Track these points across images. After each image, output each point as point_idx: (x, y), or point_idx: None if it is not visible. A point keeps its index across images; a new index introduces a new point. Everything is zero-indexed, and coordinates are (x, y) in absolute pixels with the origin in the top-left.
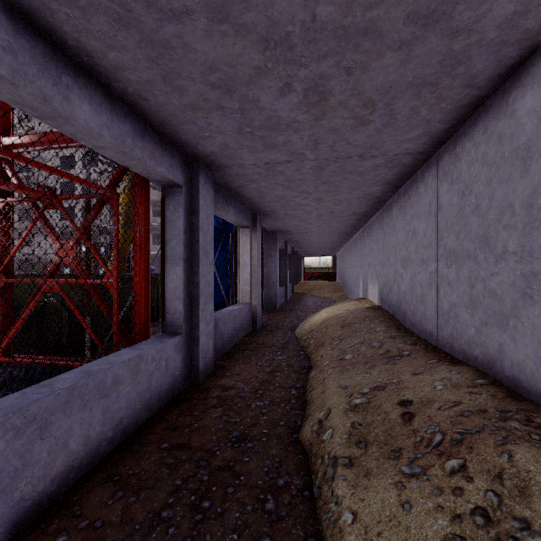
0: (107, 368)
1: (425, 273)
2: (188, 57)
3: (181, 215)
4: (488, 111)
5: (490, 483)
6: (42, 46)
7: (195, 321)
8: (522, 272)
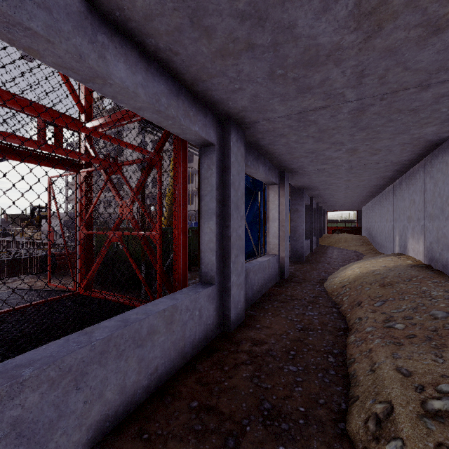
0: (143, 318)
1: None
2: None
3: (214, 172)
4: None
5: None
6: (78, 4)
7: (227, 273)
8: None
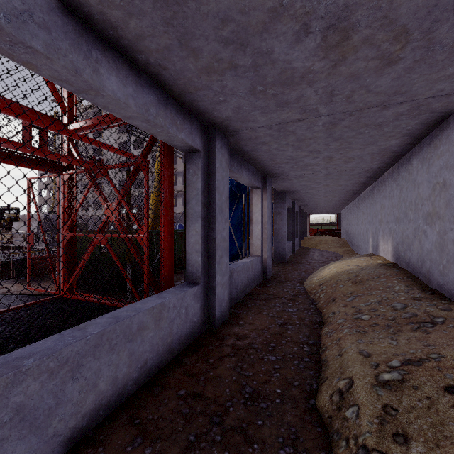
0: (133, 315)
1: None
2: (200, 11)
3: (199, 177)
4: None
5: None
6: (74, 23)
7: (212, 273)
8: None
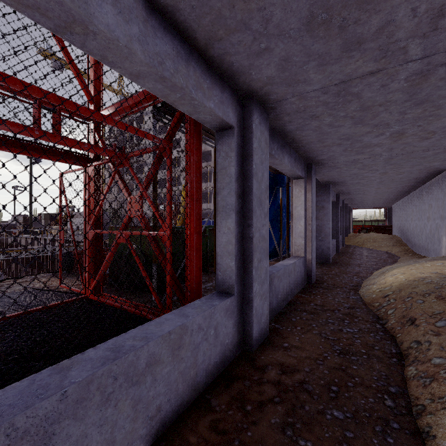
0: (140, 346)
1: None
2: None
3: (232, 161)
4: None
5: None
6: None
7: (248, 281)
8: None
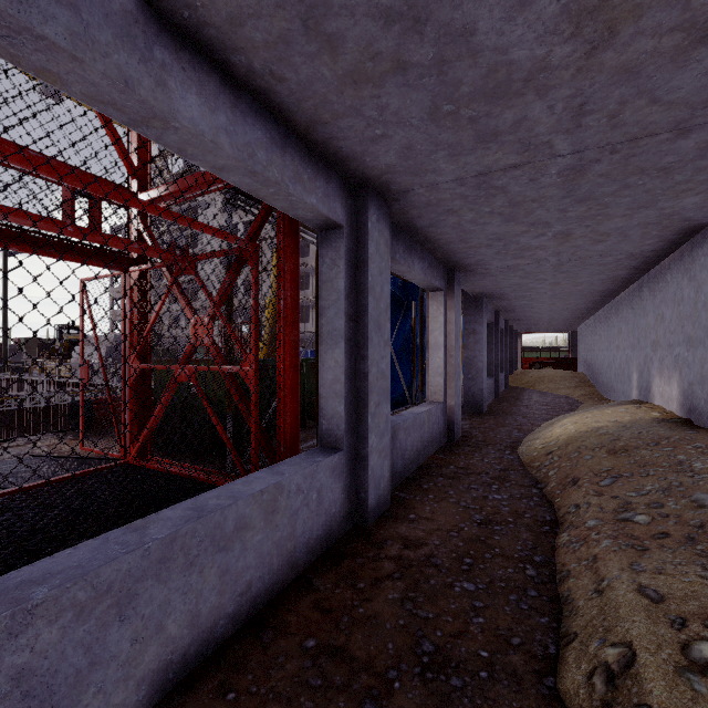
0: (227, 505)
1: None
2: None
3: (341, 271)
4: None
5: None
6: None
7: (362, 431)
8: None
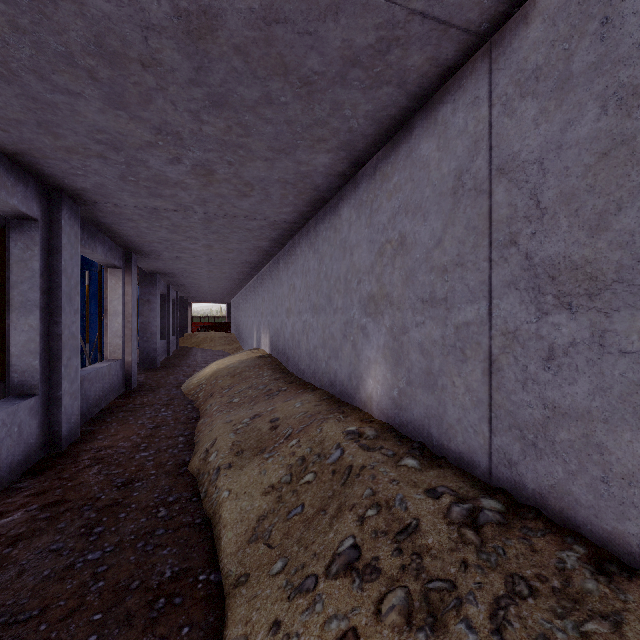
0: None
1: (301, 322)
2: (75, 118)
3: (36, 255)
4: (331, 207)
5: (309, 444)
6: None
7: (56, 379)
8: (344, 321)
